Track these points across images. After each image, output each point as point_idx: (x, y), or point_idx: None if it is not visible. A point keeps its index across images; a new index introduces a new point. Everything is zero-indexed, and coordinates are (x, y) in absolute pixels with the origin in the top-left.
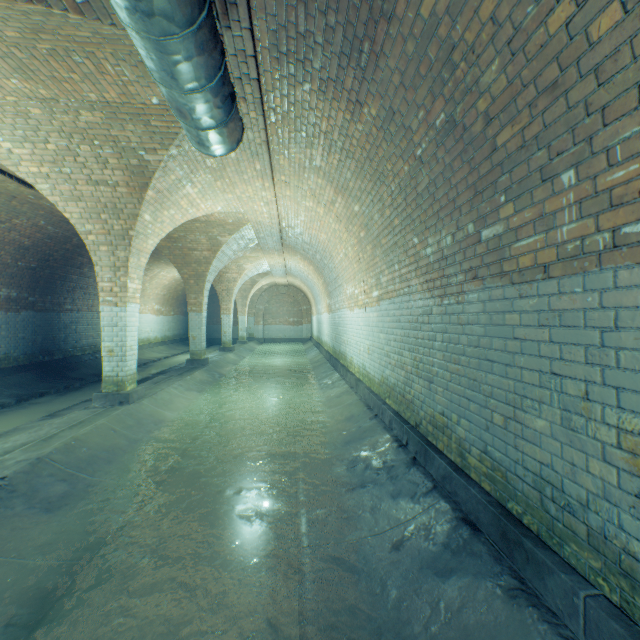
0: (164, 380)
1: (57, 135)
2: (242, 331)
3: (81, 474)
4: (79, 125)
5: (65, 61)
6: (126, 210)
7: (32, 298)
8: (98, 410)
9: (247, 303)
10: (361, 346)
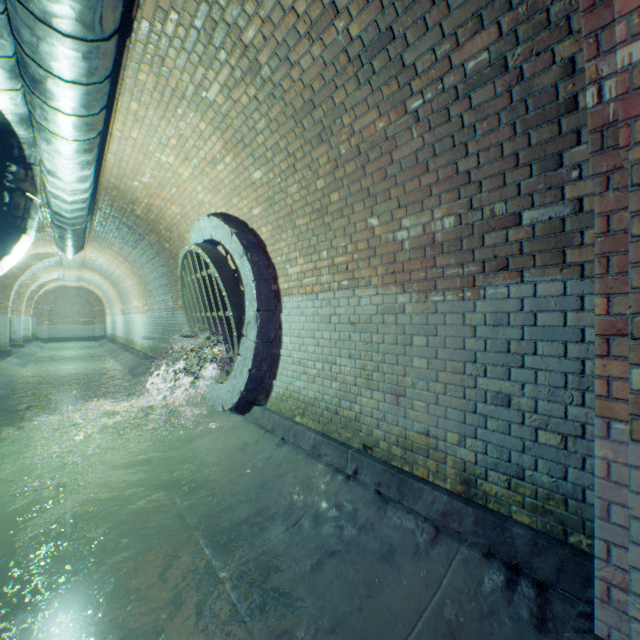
0: None
1: None
2: (27, 330)
3: None
4: None
5: None
6: None
7: None
8: None
9: (33, 304)
10: (142, 333)
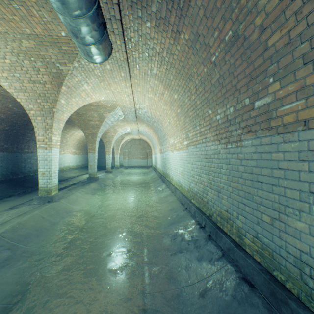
0: (74, 188)
1: (10, 54)
2: (117, 162)
3: (20, 244)
4: (22, 48)
5: (9, 8)
6: (51, 97)
7: (6, 145)
8: (35, 206)
9: (119, 148)
10: (177, 170)
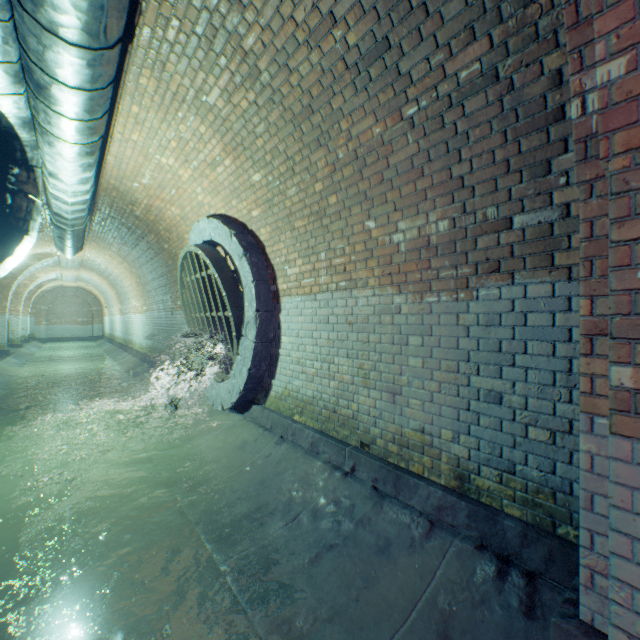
0: None
1: None
2: (25, 330)
3: None
4: None
5: None
6: None
7: None
8: None
9: (31, 304)
10: (140, 333)
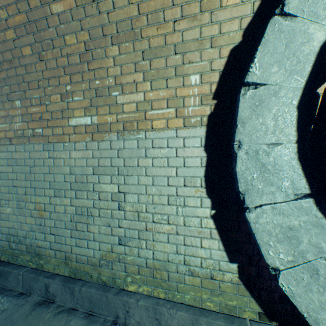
0: None
1: None
2: None
3: None
4: None
5: None
6: None
7: None
8: None
9: None
10: None
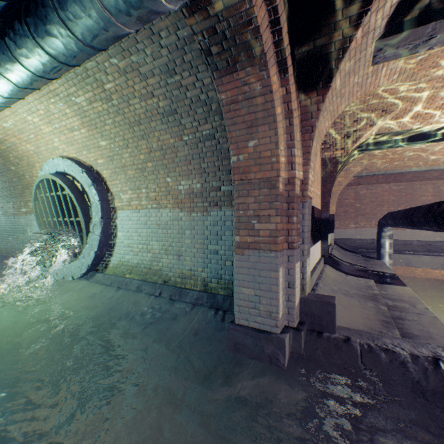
0: None
1: None
2: None
3: None
4: None
5: None
6: None
7: None
8: None
9: None
10: None
